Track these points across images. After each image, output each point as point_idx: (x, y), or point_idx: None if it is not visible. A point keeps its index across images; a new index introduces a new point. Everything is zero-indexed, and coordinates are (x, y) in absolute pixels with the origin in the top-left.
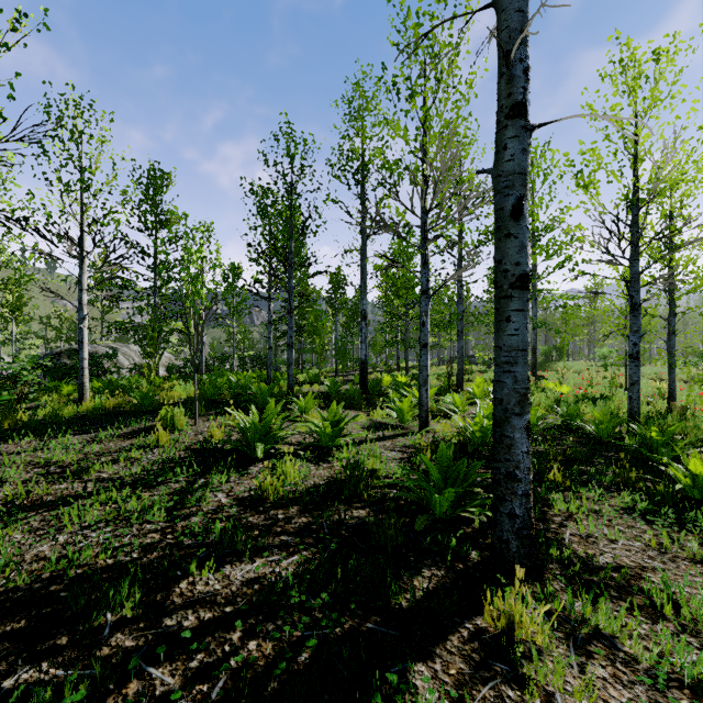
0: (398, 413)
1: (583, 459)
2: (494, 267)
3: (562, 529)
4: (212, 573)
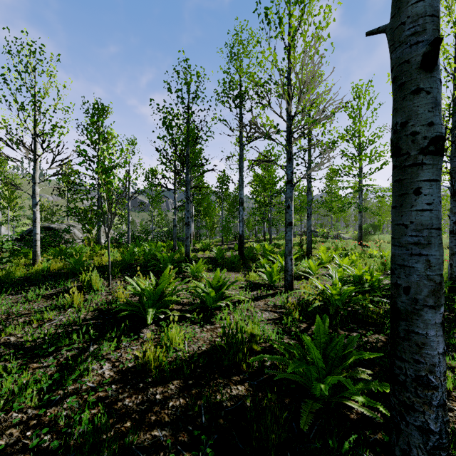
0: (268, 276)
1: None
2: (394, 133)
3: (450, 415)
4: None
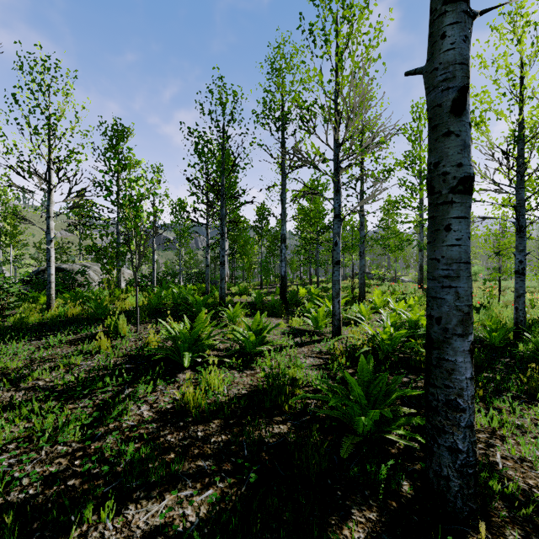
0: (313, 321)
1: (489, 368)
2: (429, 172)
3: (491, 450)
4: (111, 519)
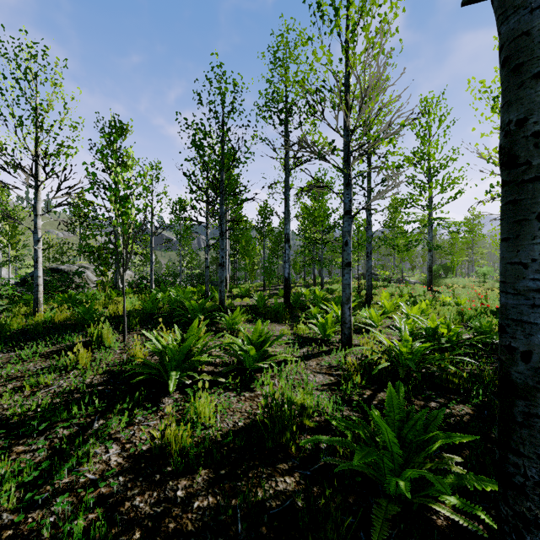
0: (320, 329)
1: None
2: (504, 136)
3: None
4: None
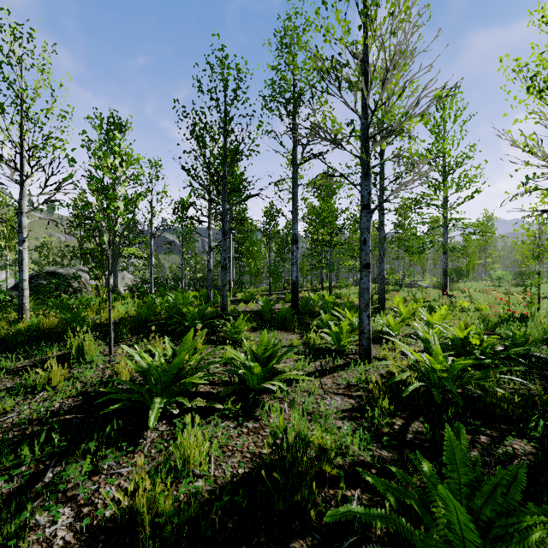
0: (334, 339)
1: None
2: None
3: None
4: None
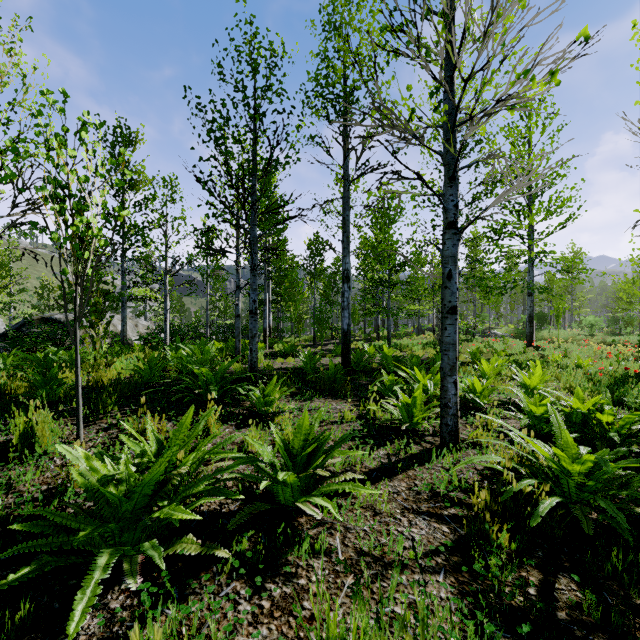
0: (404, 413)
1: None
2: None
3: None
4: None
